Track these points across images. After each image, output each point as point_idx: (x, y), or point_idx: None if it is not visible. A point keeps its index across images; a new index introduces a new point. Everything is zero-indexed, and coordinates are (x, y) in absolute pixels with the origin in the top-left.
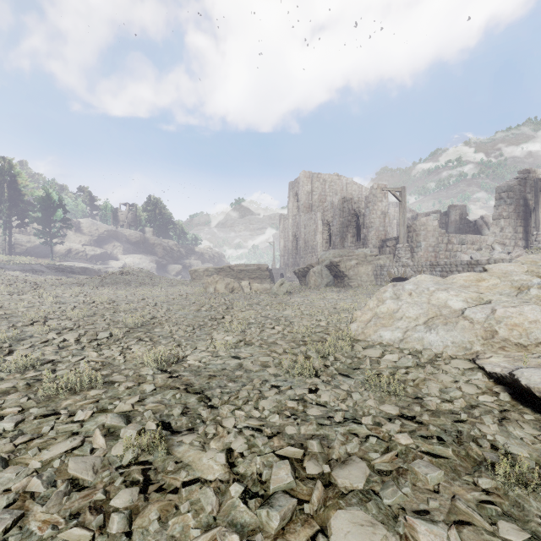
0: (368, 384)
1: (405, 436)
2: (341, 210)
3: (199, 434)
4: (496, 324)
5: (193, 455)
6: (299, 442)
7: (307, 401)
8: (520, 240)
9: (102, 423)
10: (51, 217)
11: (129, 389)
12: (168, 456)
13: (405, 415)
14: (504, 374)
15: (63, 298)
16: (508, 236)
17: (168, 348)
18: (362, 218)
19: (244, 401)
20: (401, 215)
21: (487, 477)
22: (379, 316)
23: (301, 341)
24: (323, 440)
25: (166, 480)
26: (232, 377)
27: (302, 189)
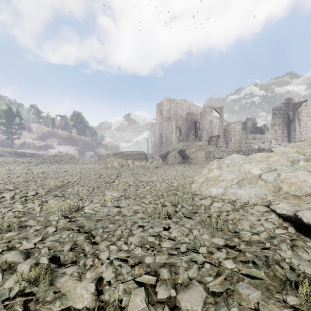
0: (203, 223)
1: (230, 262)
2: (187, 119)
3: (80, 265)
4: (281, 183)
5: (71, 284)
6: (154, 269)
7: (162, 236)
8: (285, 137)
9: (7, 259)
10: (11, 122)
11: (37, 231)
12: (50, 287)
13: (228, 245)
14: (290, 214)
15: (13, 171)
16: (279, 135)
17: (73, 201)
18: (198, 124)
19: (118, 238)
20: (221, 122)
21: (292, 294)
22: (209, 179)
23: (161, 196)
24: (171, 267)
25: (42, 310)
26: (112, 220)
27: (164, 108)
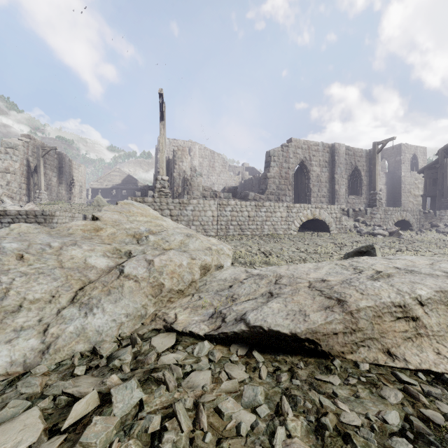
0: None
1: None
2: None
3: None
4: (160, 275)
5: None
6: None
7: None
8: (24, 196)
9: None
10: None
11: None
12: None
13: None
14: (241, 329)
15: None
16: (15, 190)
17: None
18: None
19: None
20: None
21: None
22: None
23: None
24: None
25: None
26: None
27: None
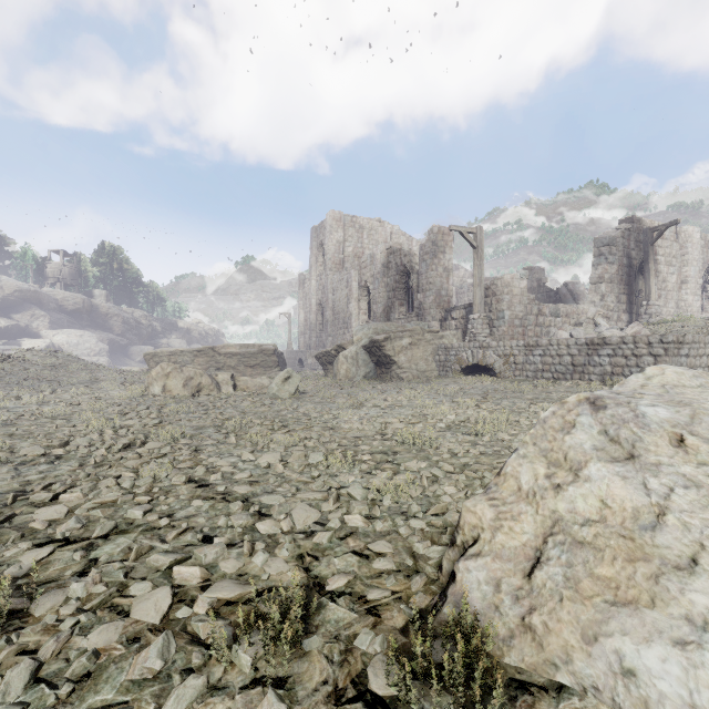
0: None
1: None
2: (386, 265)
3: None
4: None
5: None
6: None
7: None
8: (623, 313)
9: None
10: None
11: None
12: None
13: None
14: None
15: None
16: (610, 306)
17: None
18: (415, 277)
19: None
20: (477, 269)
21: None
22: (574, 536)
23: None
24: None
25: None
26: None
27: (329, 237)
